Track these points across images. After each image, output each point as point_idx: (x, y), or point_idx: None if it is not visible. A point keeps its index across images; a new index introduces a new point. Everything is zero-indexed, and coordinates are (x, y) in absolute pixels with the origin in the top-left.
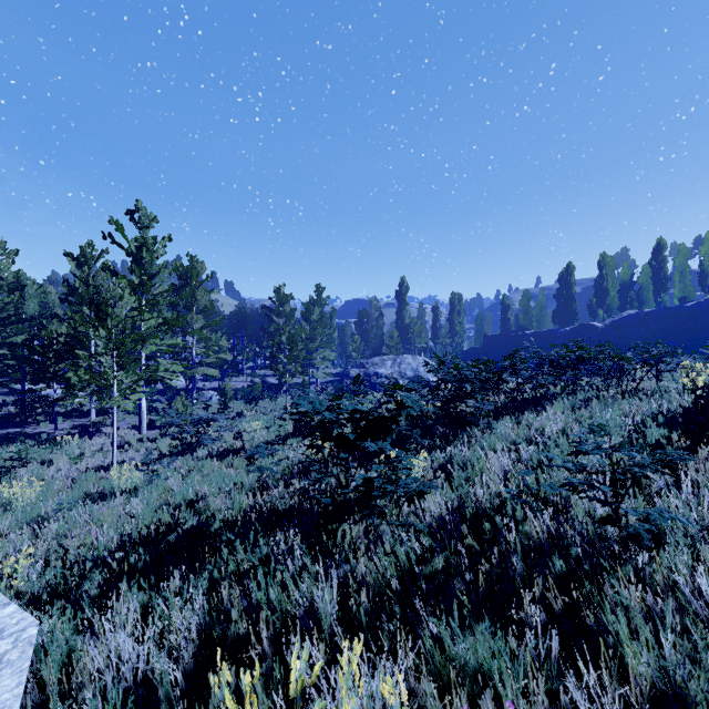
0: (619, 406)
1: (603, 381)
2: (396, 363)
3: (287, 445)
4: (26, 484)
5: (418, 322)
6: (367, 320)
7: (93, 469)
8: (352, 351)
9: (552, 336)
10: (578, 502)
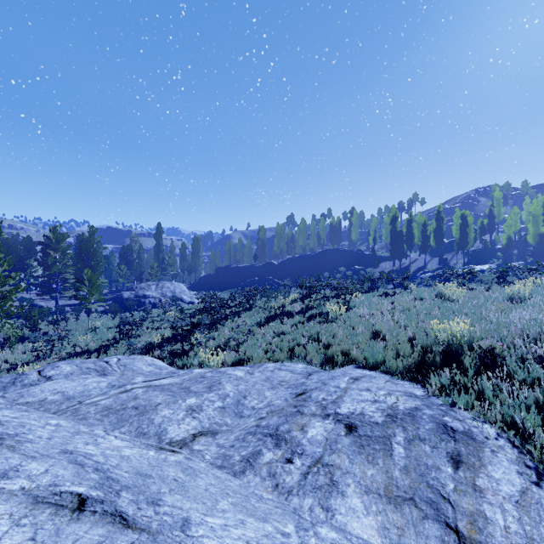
0: (262, 312)
1: (266, 300)
2: (159, 287)
3: (121, 344)
4: None
5: (171, 256)
6: (131, 253)
7: None
8: (120, 277)
9: (253, 268)
10: (243, 336)
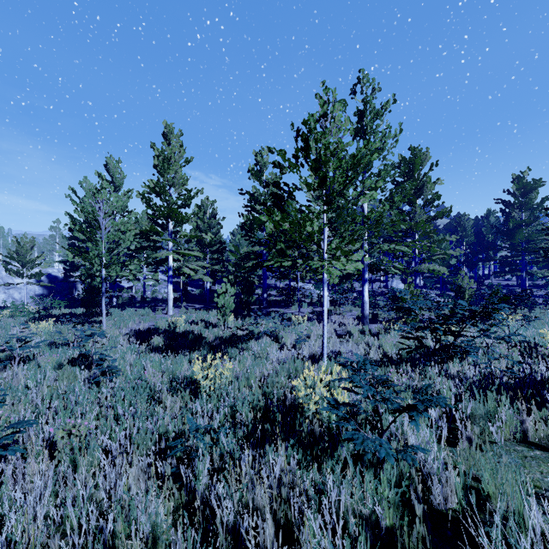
0: None
1: None
2: None
3: None
4: (218, 362)
5: None
6: None
7: (309, 355)
8: None
9: None
10: None
